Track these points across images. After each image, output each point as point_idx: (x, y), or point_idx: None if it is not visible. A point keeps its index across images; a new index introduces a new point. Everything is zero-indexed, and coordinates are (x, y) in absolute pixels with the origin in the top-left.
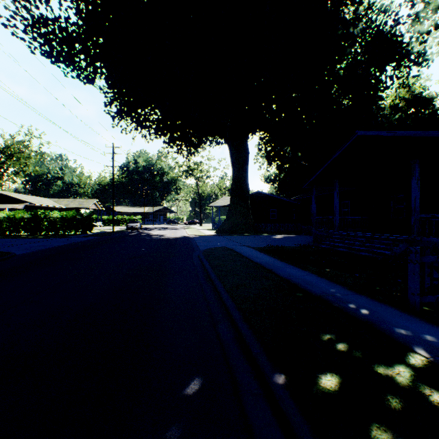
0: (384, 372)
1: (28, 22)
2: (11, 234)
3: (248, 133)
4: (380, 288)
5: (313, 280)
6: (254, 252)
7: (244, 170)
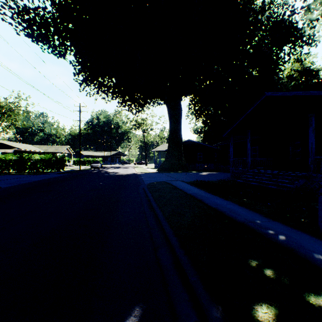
0: (316, 303)
1: (14, 11)
2: (2, 172)
3: (181, 96)
4: (290, 215)
5: (235, 208)
6: (187, 186)
7: (178, 124)
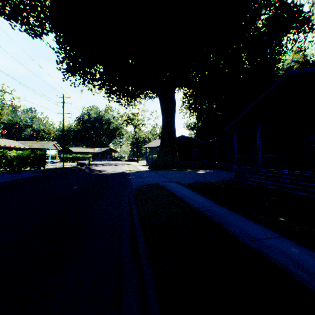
0: None
1: None
2: None
3: (175, 87)
4: None
5: (294, 251)
6: (187, 191)
7: (172, 117)
